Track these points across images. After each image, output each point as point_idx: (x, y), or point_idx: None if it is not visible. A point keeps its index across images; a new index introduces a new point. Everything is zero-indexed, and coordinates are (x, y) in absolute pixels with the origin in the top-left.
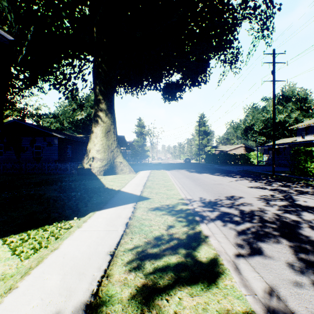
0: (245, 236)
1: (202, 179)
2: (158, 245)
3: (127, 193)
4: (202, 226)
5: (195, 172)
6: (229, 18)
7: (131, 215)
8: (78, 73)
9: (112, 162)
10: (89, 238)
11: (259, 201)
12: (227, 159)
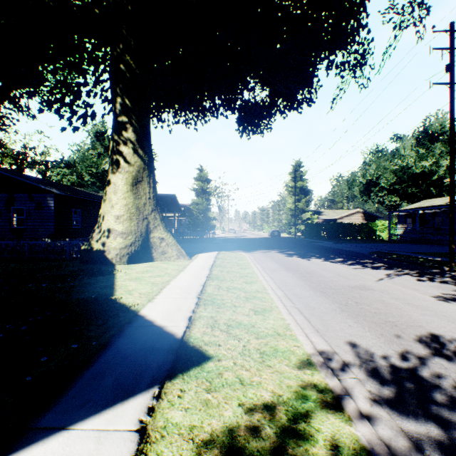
0: None
1: (319, 272)
2: None
3: (152, 325)
4: None
5: (296, 257)
6: None
7: None
8: (94, 85)
9: (145, 238)
10: None
11: None
12: (340, 231)
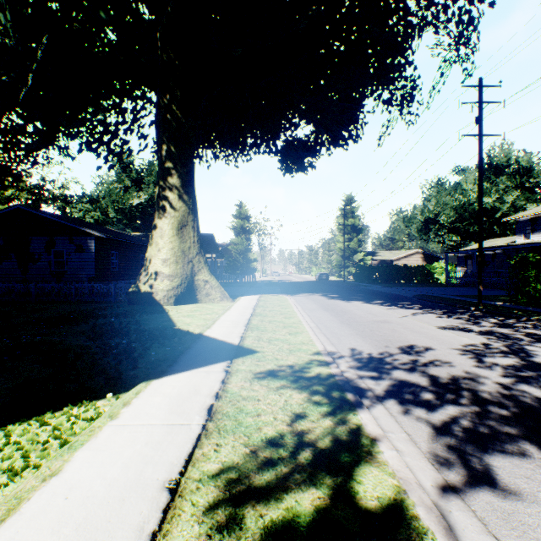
0: (450, 438)
1: (353, 312)
2: (273, 464)
3: (215, 339)
4: (361, 416)
5: (338, 299)
6: (399, 25)
7: (220, 388)
8: (132, 123)
9: (190, 280)
10: (128, 446)
11: (464, 358)
12: (394, 274)
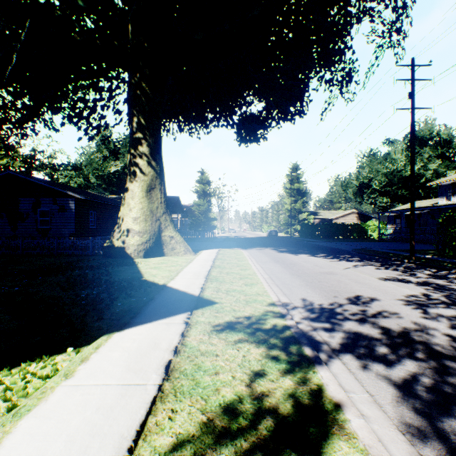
0: (415, 400)
1: (301, 264)
2: (232, 437)
3: (178, 290)
4: (321, 374)
5: (286, 253)
6: (340, 14)
7: (179, 341)
8: (108, 100)
9: (158, 236)
10: (78, 412)
11: (410, 308)
12: (333, 231)
